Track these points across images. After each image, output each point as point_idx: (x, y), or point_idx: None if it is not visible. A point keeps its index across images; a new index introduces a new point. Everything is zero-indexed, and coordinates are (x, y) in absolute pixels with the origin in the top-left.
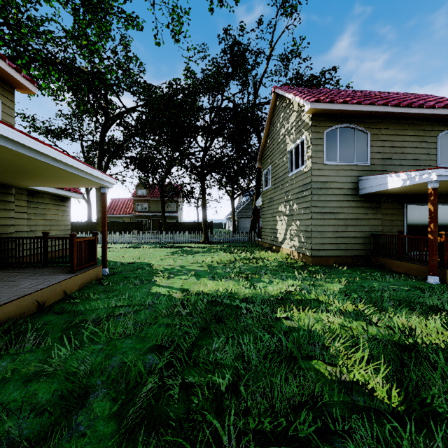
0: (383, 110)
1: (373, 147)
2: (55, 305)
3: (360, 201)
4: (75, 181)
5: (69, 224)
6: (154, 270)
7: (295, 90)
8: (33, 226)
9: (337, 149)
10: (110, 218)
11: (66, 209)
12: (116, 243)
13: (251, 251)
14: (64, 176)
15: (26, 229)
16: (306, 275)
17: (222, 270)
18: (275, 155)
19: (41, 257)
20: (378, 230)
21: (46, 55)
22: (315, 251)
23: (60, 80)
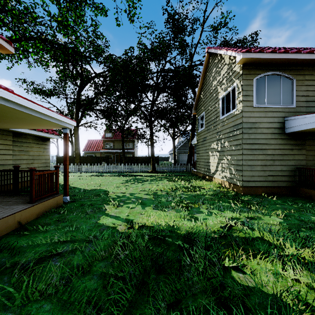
0: (309, 58)
1: (298, 91)
2: (3, 238)
3: (286, 139)
4: (38, 122)
5: (49, 158)
6: (107, 198)
7: (226, 47)
8: (17, 160)
9: (265, 94)
10: (86, 154)
11: (46, 147)
12: (87, 172)
13: (189, 180)
14: (24, 117)
15: (11, 162)
16: (241, 205)
17: (165, 199)
18: (208, 103)
19: (13, 187)
20: (302, 164)
21: (35, 33)
22: (245, 182)
23: (44, 50)
